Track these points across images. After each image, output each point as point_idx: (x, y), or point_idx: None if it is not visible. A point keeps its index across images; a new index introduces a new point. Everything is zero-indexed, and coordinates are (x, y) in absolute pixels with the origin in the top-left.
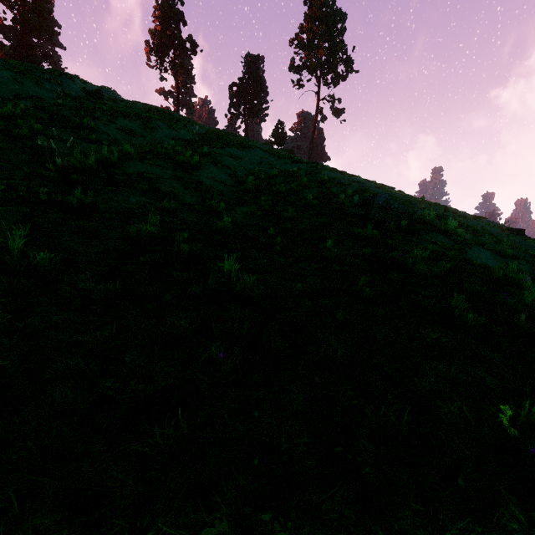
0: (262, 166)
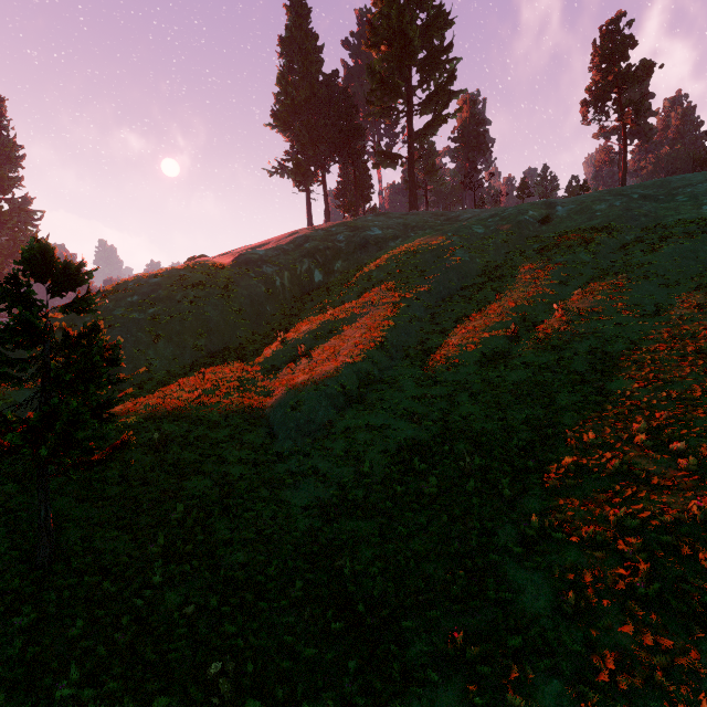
0: None
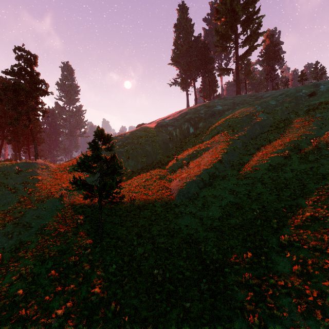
0: None
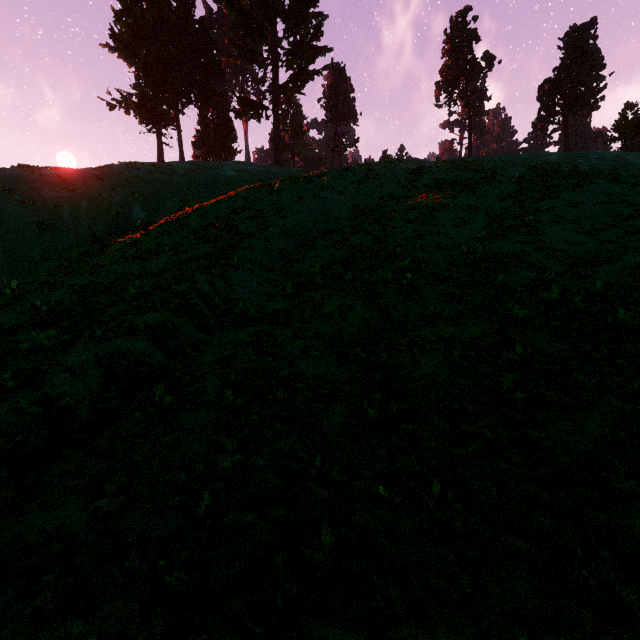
0: (612, 207)
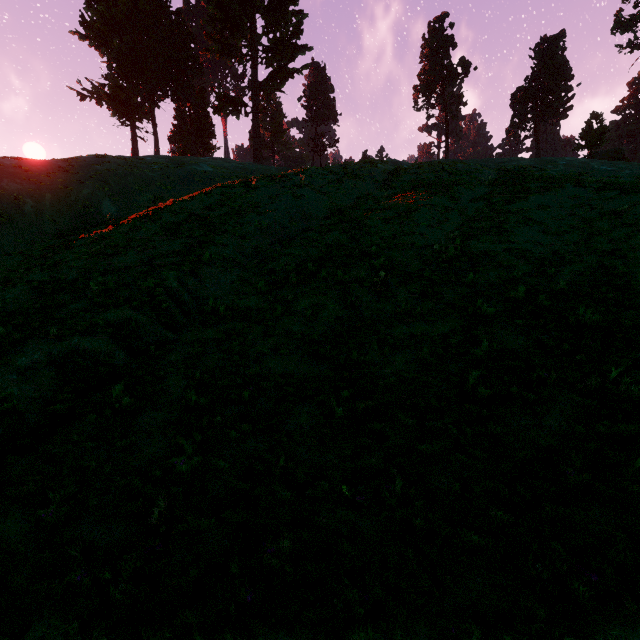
0: (577, 210)
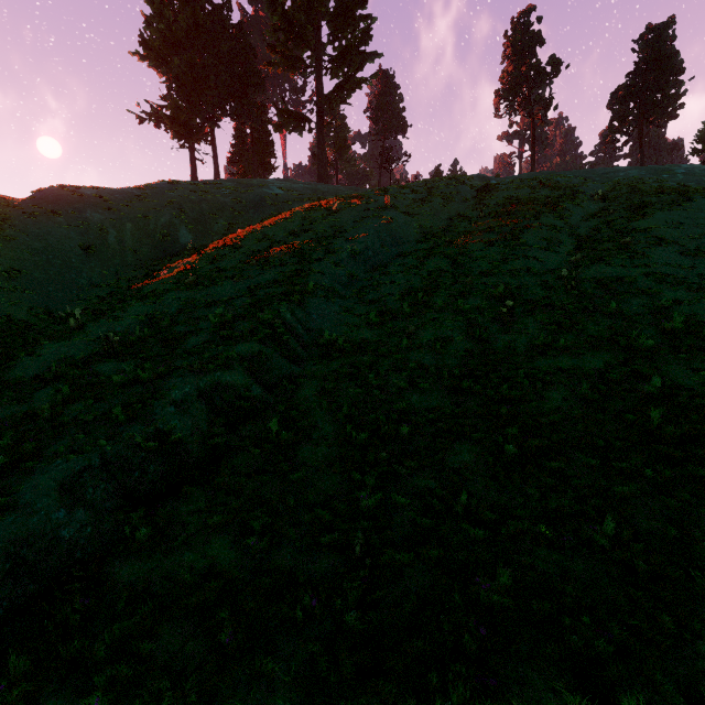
0: None
